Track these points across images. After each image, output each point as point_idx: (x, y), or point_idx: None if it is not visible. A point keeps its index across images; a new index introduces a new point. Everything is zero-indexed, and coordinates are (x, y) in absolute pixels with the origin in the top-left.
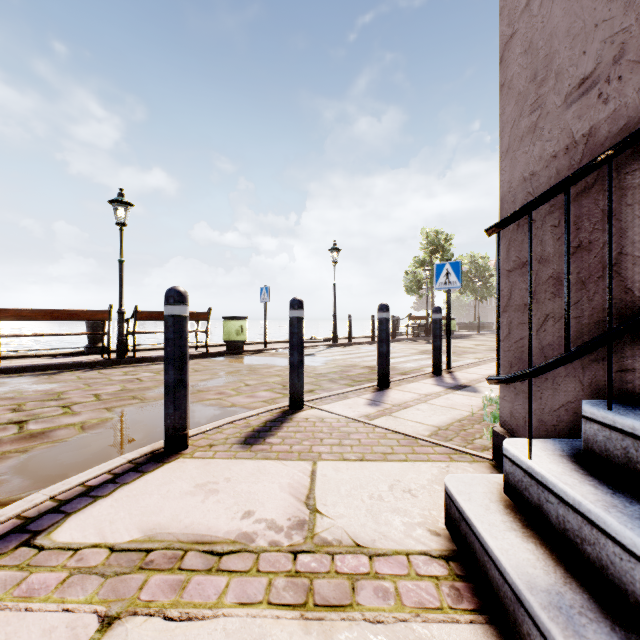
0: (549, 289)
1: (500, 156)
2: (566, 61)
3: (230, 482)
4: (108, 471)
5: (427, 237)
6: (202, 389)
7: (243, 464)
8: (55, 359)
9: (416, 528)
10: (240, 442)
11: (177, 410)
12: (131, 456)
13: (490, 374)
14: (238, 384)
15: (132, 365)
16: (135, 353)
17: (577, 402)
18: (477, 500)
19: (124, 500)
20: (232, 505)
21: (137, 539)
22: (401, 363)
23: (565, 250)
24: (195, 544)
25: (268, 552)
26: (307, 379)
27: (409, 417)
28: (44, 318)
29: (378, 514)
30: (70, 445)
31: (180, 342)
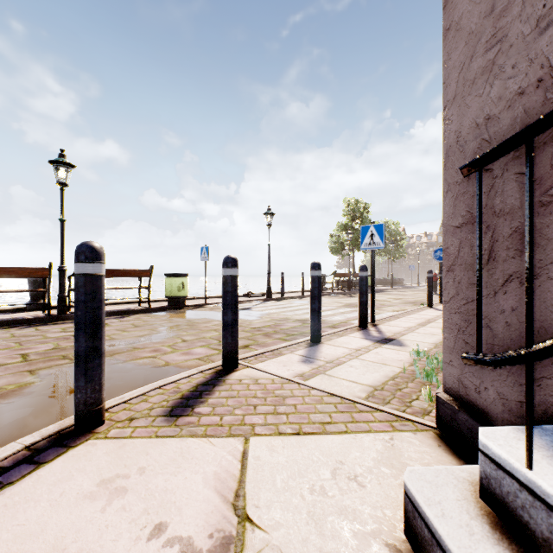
0: (513, 245)
1: (445, 105)
2: None
3: (144, 474)
4: None
5: (349, 205)
6: (138, 346)
7: (164, 445)
8: None
9: (371, 542)
10: (165, 413)
11: (89, 382)
12: (30, 440)
13: (410, 327)
14: (175, 340)
15: (73, 321)
16: None
17: None
18: (453, 516)
19: None
20: (140, 514)
21: None
22: (329, 316)
23: None
24: None
25: None
26: (243, 333)
27: (343, 375)
28: None
29: (322, 519)
30: None
31: (93, 305)
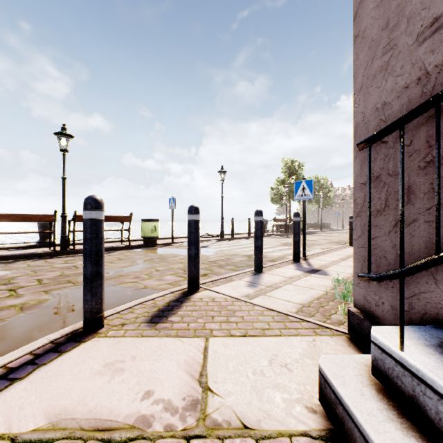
0: None
1: (354, 93)
2: (418, 6)
3: (135, 360)
4: (30, 352)
5: (286, 164)
6: (123, 274)
7: (148, 342)
8: (13, 251)
9: (295, 405)
10: (147, 321)
11: (94, 297)
12: (53, 337)
13: (334, 261)
14: (150, 270)
15: (72, 255)
16: (75, 246)
17: (429, 293)
18: (351, 384)
19: (38, 382)
20: (134, 385)
21: (41, 427)
22: (270, 252)
23: (436, 160)
24: (95, 431)
25: (163, 438)
26: (202, 265)
27: (279, 296)
28: (3, 220)
29: (261, 391)
30: (7, 325)
31: (96, 241)
